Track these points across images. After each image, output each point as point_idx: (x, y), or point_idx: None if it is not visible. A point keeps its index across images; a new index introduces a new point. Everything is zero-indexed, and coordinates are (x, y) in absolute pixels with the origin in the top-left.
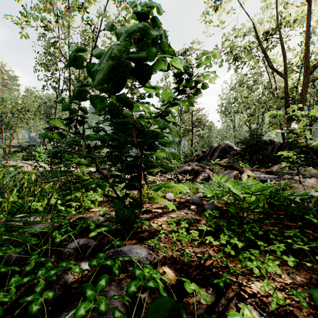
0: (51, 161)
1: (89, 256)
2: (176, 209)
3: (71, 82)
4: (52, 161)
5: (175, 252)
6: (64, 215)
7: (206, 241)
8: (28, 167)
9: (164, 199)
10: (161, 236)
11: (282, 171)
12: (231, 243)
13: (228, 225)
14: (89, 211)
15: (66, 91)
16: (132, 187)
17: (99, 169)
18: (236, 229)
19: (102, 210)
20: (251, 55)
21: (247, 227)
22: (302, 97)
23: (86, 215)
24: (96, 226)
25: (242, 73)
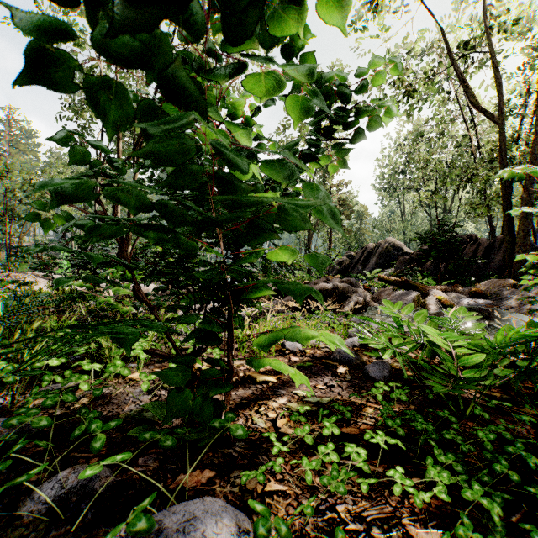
0: (77, 273)
1: (80, 531)
2: (307, 374)
3: (121, 136)
4: (81, 273)
5: (310, 517)
6: (43, 404)
7: (395, 489)
8: (42, 284)
9: (281, 363)
10: (275, 468)
11: (501, 292)
12: (451, 484)
13: (439, 432)
14: (125, 380)
15: (115, 153)
16: (202, 340)
17: (134, 293)
18: (462, 446)
19: (147, 381)
20: (435, 87)
21: (486, 438)
22: (533, 157)
23: (115, 389)
24: (129, 421)
25: (420, 118)
